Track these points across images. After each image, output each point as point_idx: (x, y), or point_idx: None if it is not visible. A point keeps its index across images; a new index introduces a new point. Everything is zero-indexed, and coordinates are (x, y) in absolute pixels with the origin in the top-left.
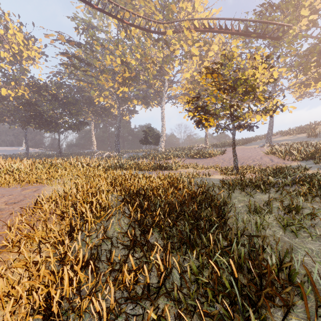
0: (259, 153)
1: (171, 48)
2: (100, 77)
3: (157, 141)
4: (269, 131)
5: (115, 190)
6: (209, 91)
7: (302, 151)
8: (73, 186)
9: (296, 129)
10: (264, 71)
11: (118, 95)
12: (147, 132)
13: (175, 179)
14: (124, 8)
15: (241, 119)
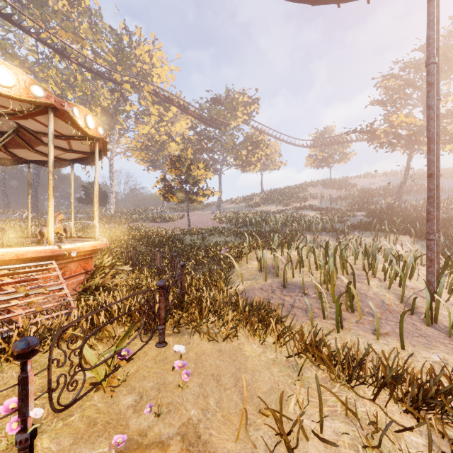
0: (209, 218)
1: (128, 103)
2: None
3: (103, 200)
4: (219, 200)
5: (130, 237)
6: (168, 151)
7: (228, 218)
8: (102, 236)
9: (242, 198)
10: (203, 173)
11: None
12: (89, 189)
13: (158, 232)
14: (73, 47)
15: (192, 199)
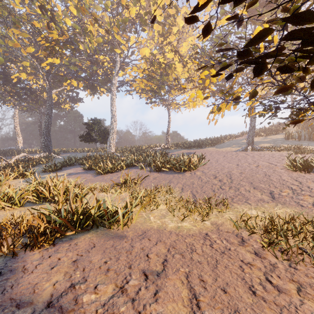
0: (264, 164)
1: (123, 0)
2: (9, 34)
3: (105, 138)
4: (251, 131)
5: None
6: (172, 77)
7: None
8: None
9: (262, 130)
10: None
11: (47, 71)
12: (90, 125)
13: None
14: None
15: None
